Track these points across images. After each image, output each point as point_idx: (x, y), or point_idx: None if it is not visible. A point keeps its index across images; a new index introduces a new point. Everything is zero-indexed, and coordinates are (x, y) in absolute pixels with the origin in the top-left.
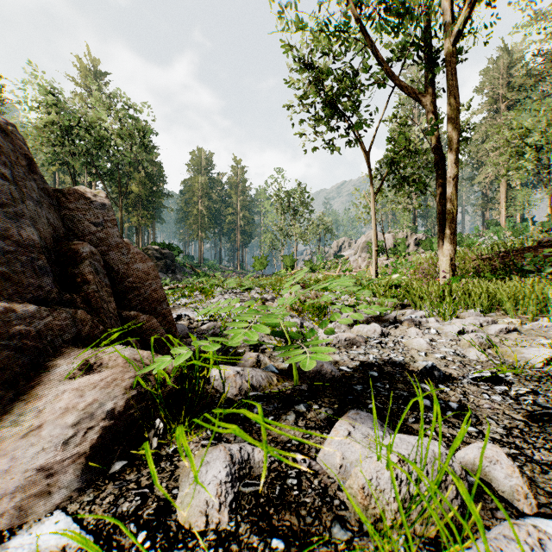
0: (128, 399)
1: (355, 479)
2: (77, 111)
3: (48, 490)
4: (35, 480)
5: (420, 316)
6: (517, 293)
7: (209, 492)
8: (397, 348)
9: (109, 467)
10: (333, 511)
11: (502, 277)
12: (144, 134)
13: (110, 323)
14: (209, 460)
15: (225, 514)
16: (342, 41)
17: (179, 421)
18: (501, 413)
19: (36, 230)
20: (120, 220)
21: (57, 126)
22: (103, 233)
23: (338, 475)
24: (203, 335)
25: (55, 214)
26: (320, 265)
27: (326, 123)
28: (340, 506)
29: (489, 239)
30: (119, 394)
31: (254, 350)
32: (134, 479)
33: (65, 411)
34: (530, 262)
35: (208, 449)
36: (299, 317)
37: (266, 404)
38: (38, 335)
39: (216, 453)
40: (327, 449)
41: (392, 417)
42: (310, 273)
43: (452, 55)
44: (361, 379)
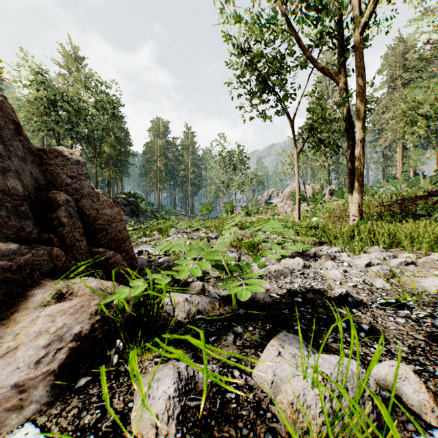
0: (93, 323)
1: (285, 395)
2: (60, 88)
3: (21, 404)
4: (10, 396)
5: (335, 251)
6: (413, 233)
7: (159, 405)
8: (316, 277)
9: (76, 382)
10: (266, 423)
11: (399, 220)
12: (114, 106)
13: (82, 258)
14: (160, 376)
15: (173, 426)
16: (272, 31)
17: (137, 340)
18: (405, 334)
19: (20, 182)
20: (95, 174)
21: (45, 100)
22: (78, 184)
23: (270, 390)
24: (160, 267)
25: (38, 168)
26: (254, 210)
27: (259, 97)
28: (272, 418)
29: (388, 189)
30: (85, 319)
31: (200, 280)
32: (96, 393)
33: (39, 335)
34: (421, 208)
35: (159, 367)
36: (237, 252)
37: (209, 326)
38: (19, 269)
39: (166, 370)
40: (260, 367)
41: (314, 337)
42: (246, 217)
43: (360, 42)
44: (288, 304)
